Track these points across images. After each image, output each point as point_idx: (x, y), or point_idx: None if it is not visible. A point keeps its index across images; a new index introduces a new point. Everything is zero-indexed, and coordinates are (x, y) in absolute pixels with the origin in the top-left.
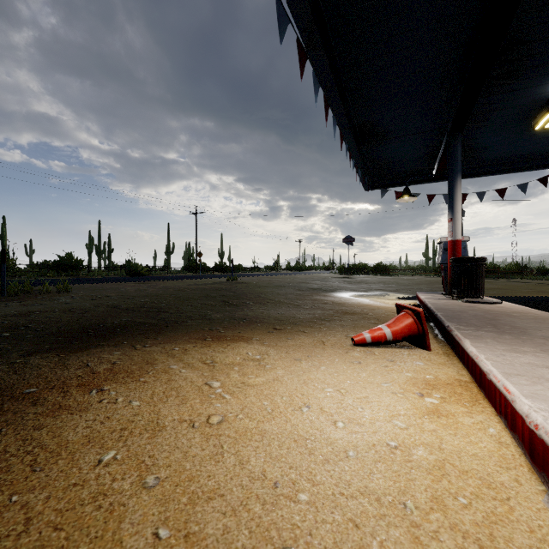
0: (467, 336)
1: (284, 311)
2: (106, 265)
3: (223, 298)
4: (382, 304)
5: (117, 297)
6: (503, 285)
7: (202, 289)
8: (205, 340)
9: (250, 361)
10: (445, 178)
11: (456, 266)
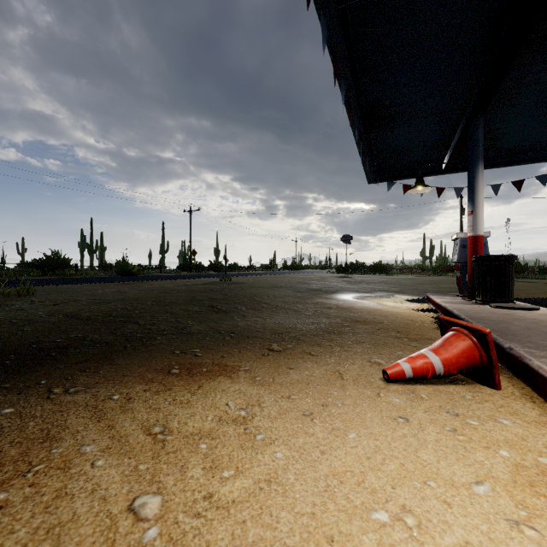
0: None
1: (282, 320)
2: (99, 264)
3: (211, 301)
4: (392, 308)
5: (86, 301)
6: None
7: (191, 291)
8: (169, 373)
9: (229, 424)
10: (456, 170)
11: (481, 265)
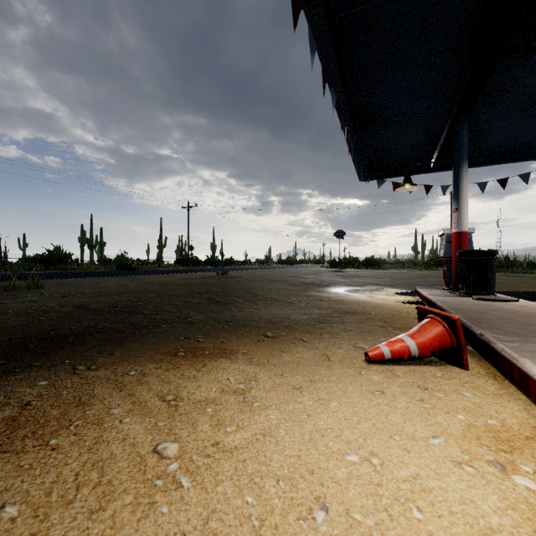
0: (520, 353)
1: (276, 311)
2: (98, 259)
3: (210, 294)
4: (381, 300)
5: (92, 293)
6: (497, 279)
7: (189, 284)
8: (176, 355)
9: (230, 394)
10: (444, 168)
11: (464, 260)
